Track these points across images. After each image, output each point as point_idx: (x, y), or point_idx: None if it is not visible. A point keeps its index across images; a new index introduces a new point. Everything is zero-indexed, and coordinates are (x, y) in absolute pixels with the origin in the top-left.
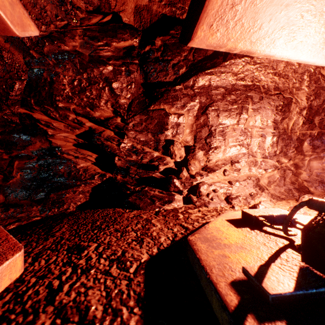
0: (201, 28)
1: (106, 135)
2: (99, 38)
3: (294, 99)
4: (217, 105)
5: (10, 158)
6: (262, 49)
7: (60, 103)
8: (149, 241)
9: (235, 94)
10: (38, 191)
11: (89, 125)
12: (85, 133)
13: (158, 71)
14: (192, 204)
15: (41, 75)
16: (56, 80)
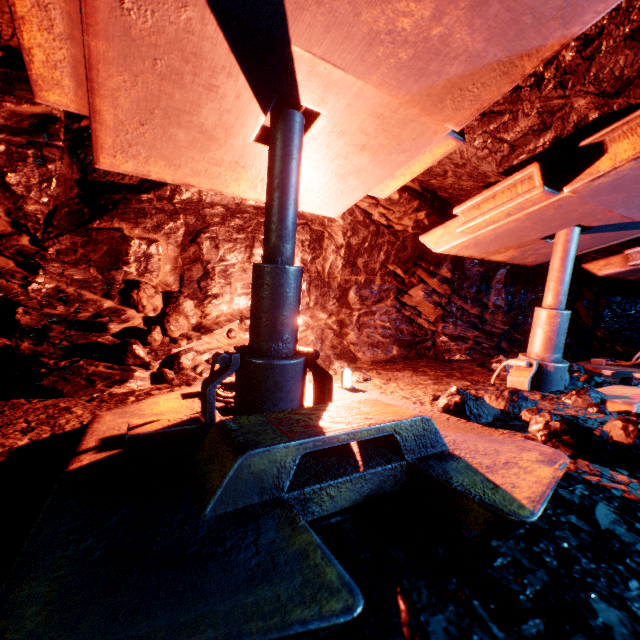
0: (103, 156)
1: None
2: None
3: (327, 234)
4: (214, 232)
5: None
6: (201, 185)
7: None
8: (44, 429)
9: (242, 218)
10: None
11: None
12: None
13: None
14: (167, 383)
15: None
16: None
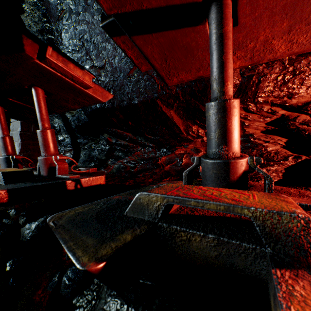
0: None
1: (302, 120)
2: None
3: None
4: None
5: None
6: None
7: (261, 98)
8: None
9: None
10: None
11: (282, 113)
12: (273, 121)
13: None
14: None
15: (250, 79)
16: (262, 80)
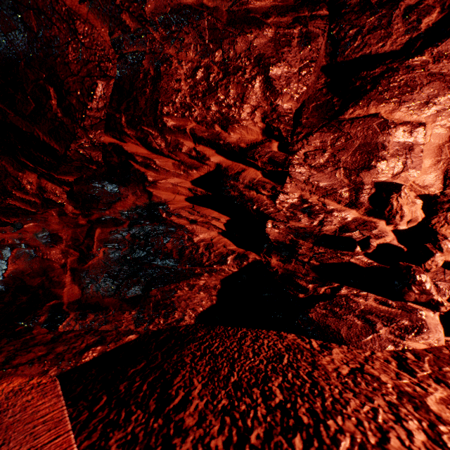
0: None
1: (249, 179)
2: None
3: None
4: None
5: (89, 223)
6: None
7: (169, 119)
8: None
9: None
10: (131, 283)
11: (217, 161)
12: (206, 177)
13: (365, 32)
14: None
15: (139, 65)
16: (164, 72)
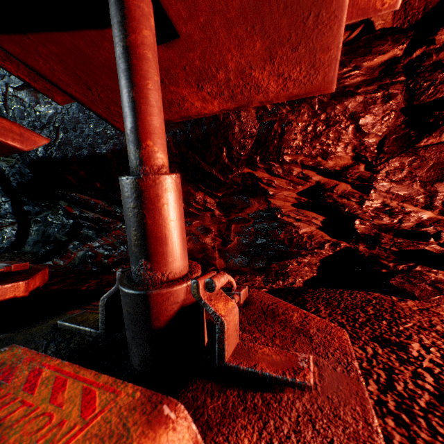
0: None
1: (341, 191)
2: (345, 63)
3: None
4: None
5: (228, 221)
6: None
7: (287, 156)
8: None
9: None
10: (257, 259)
11: (317, 179)
12: (307, 190)
13: (437, 84)
14: None
15: (272, 128)
16: (287, 130)
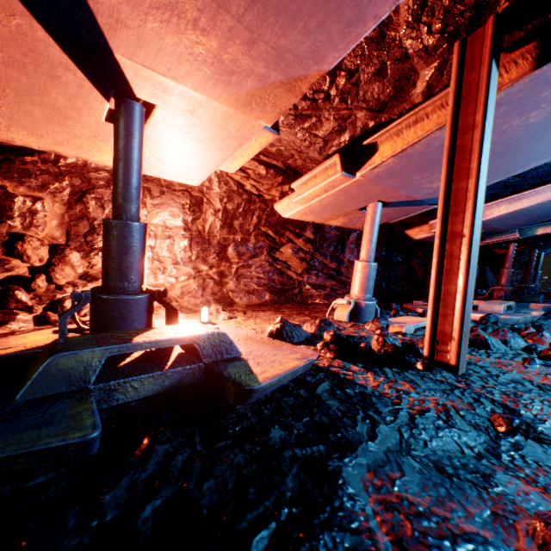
0: None
1: None
2: None
3: (206, 199)
4: (100, 193)
5: None
6: (67, 153)
7: None
8: None
9: None
10: None
11: None
12: None
13: None
14: (51, 325)
15: None
16: None
